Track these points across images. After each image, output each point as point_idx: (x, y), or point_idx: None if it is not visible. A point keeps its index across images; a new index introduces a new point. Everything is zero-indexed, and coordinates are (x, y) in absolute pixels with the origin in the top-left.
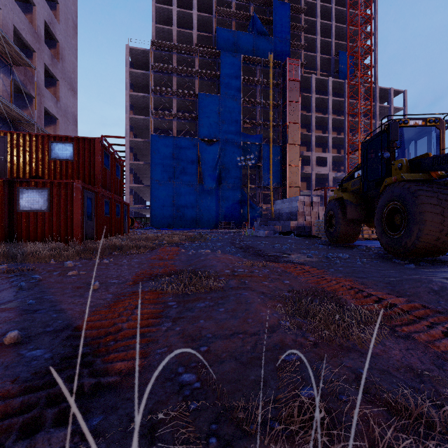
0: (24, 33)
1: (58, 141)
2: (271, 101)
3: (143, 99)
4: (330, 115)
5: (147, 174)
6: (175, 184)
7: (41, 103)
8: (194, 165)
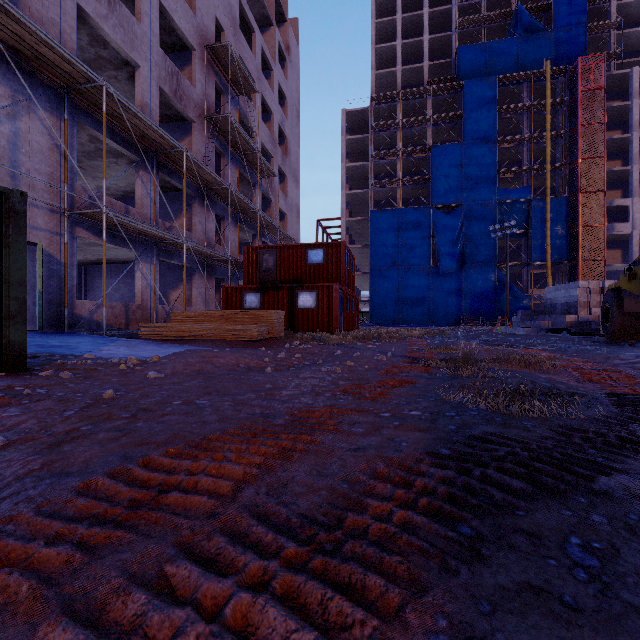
0: (267, 145)
1: (312, 248)
2: (548, 133)
3: (361, 168)
4: None
5: (364, 258)
6: (400, 269)
7: (276, 204)
8: (425, 242)
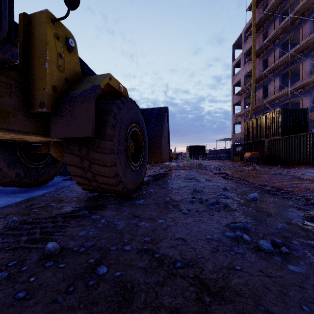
0: None
1: None
2: None
3: None
4: None
5: None
6: None
7: None
8: None
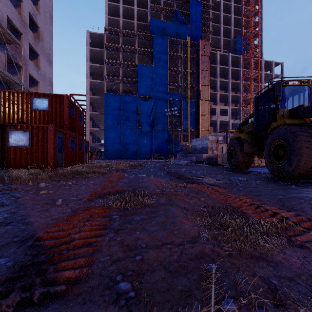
0: (14, 21)
1: (37, 96)
2: (188, 70)
3: (99, 68)
4: (230, 80)
5: (102, 121)
6: (121, 128)
7: (27, 71)
8: (134, 115)
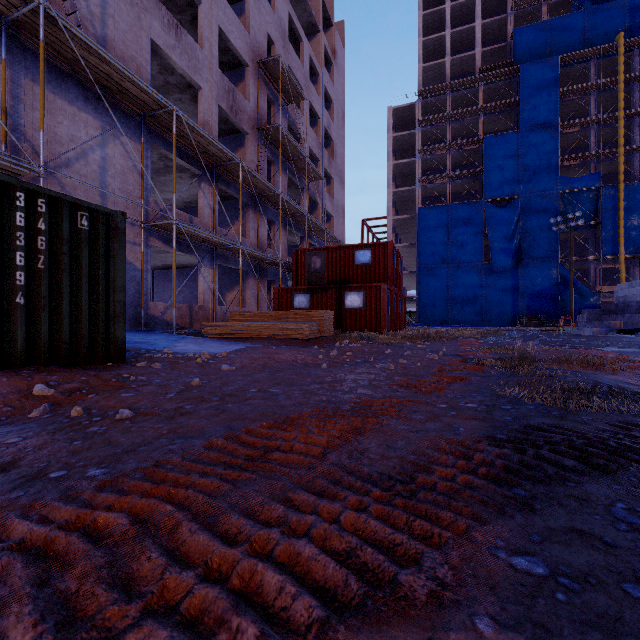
0: (314, 149)
1: (360, 249)
2: (620, 112)
3: (408, 165)
4: None
5: (410, 257)
6: (450, 267)
7: (323, 207)
8: (477, 239)
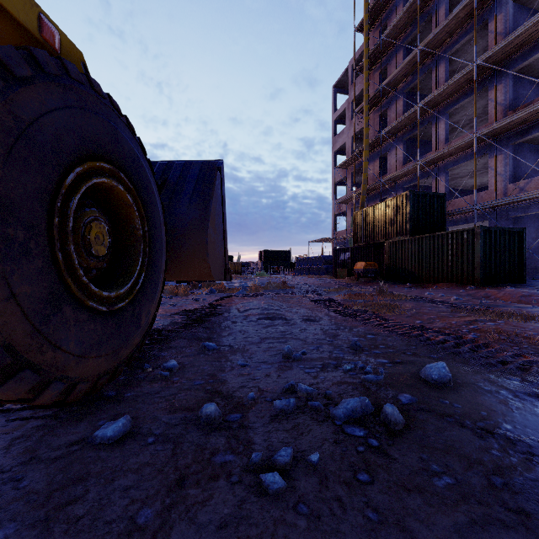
0: None
1: None
2: None
3: None
4: None
5: None
6: None
7: None
8: None
